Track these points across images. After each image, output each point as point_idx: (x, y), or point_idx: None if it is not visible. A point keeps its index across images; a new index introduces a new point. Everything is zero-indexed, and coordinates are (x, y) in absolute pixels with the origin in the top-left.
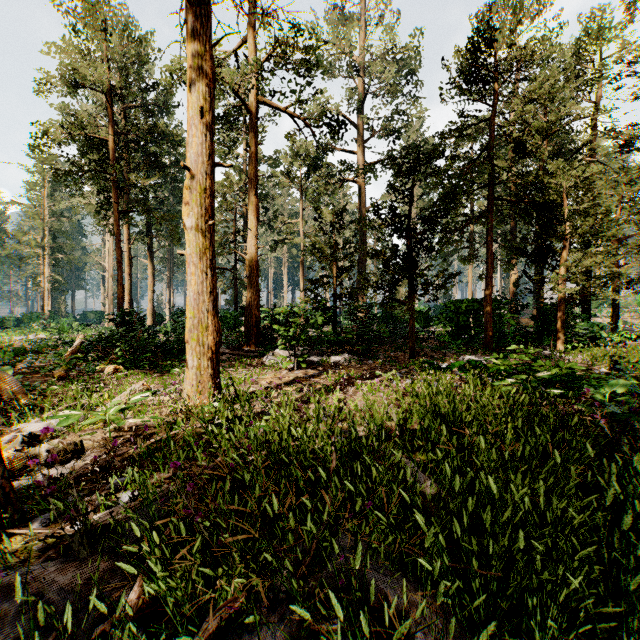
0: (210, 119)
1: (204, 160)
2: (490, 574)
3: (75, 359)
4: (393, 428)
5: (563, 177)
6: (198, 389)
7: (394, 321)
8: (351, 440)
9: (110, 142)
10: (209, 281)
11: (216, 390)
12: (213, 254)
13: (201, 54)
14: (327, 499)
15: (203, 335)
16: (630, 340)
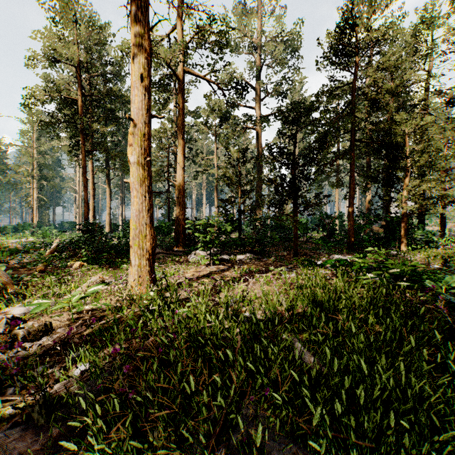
0: (148, 83)
1: (143, 113)
2: (365, 444)
3: (52, 257)
4: (283, 312)
5: (406, 125)
6: (139, 281)
7: (282, 229)
8: (252, 323)
9: (79, 101)
10: (147, 202)
11: (152, 282)
12: (150, 182)
13: (141, 35)
14: (233, 376)
15: (143, 242)
16: (454, 243)
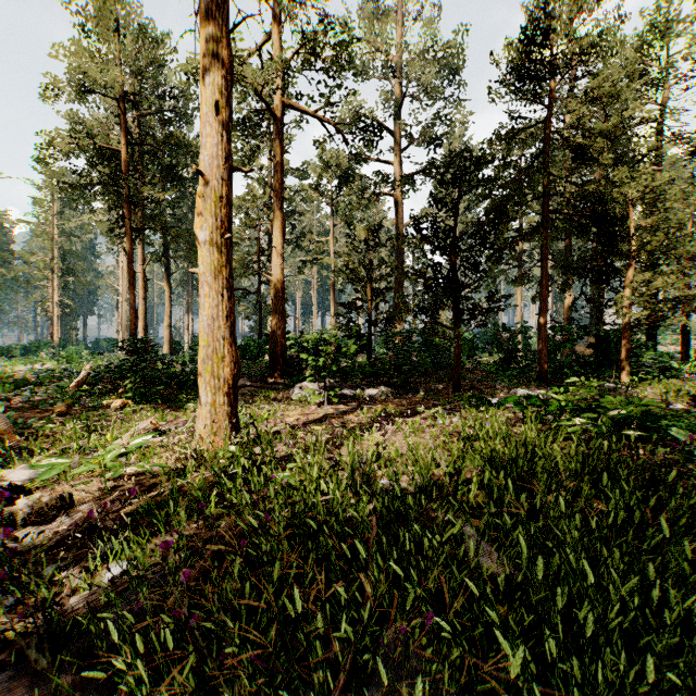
0: (227, 116)
1: (219, 163)
2: None
3: (80, 392)
4: (442, 478)
5: (629, 186)
6: (213, 429)
7: (435, 349)
8: (393, 496)
9: (121, 152)
10: (225, 304)
11: (234, 430)
12: (230, 272)
13: (216, 40)
14: (367, 587)
15: (218, 366)
16: None
